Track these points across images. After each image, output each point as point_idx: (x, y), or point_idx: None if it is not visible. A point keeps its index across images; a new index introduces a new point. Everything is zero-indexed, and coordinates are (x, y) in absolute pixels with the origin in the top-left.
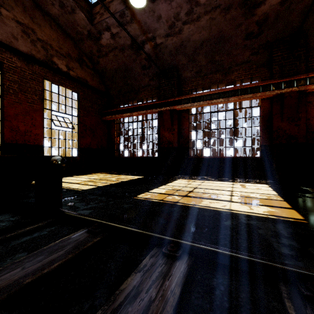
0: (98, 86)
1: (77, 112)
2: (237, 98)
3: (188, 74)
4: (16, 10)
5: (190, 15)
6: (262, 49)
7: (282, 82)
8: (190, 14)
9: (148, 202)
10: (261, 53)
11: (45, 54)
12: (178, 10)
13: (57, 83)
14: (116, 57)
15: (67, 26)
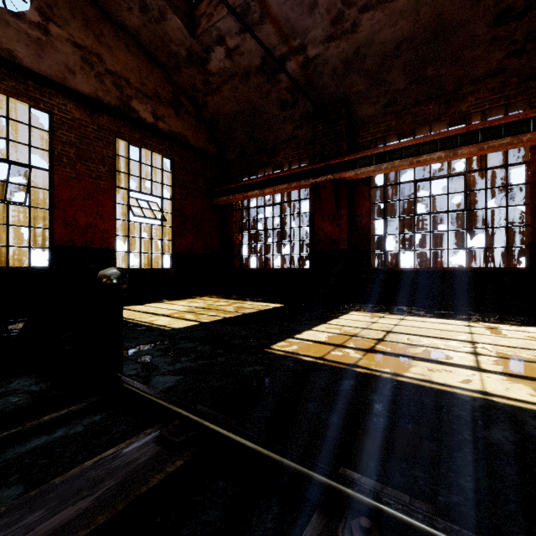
0: (206, 145)
1: (171, 192)
2: (476, 148)
3: (369, 111)
4: (73, 24)
5: None
6: (533, 42)
7: None
8: None
9: (294, 362)
10: (530, 50)
11: (119, 95)
12: None
13: (138, 144)
14: (234, 91)
15: (153, 45)
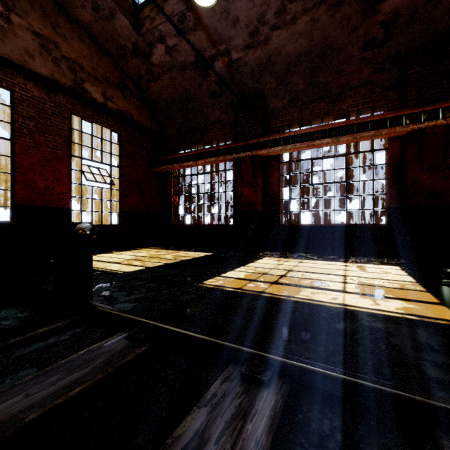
0: (148, 123)
1: (118, 161)
2: (352, 137)
3: (278, 104)
4: (32, 15)
5: (281, 17)
6: (389, 64)
7: (421, 112)
8: (281, 14)
9: (220, 291)
10: (388, 69)
11: (73, 78)
12: (264, 9)
13: (90, 120)
14: (173, 80)
15: (104, 37)
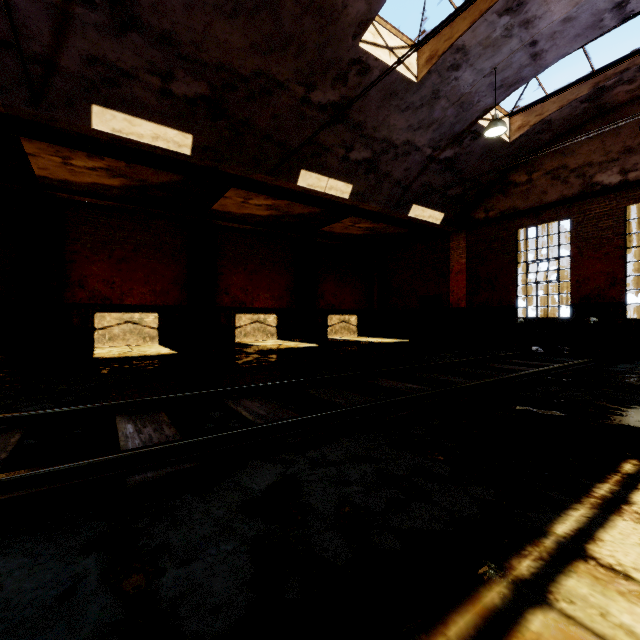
0: None
1: None
2: None
3: None
4: None
5: None
6: None
7: None
8: None
9: None
10: None
11: None
12: None
13: None
14: None
15: None
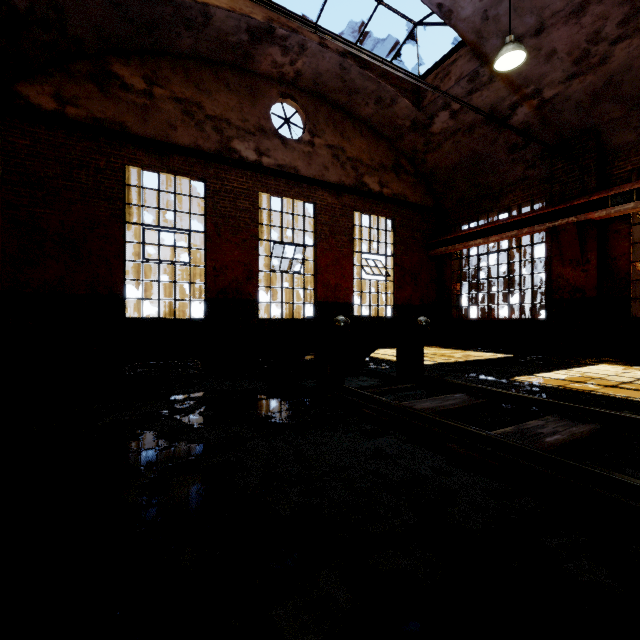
0: (423, 199)
1: (392, 249)
2: None
3: (628, 137)
4: (327, 132)
5: (630, 23)
6: None
7: None
8: (630, 21)
9: (536, 385)
10: None
11: (355, 175)
12: (599, 25)
13: (368, 212)
14: (456, 145)
15: (381, 124)
